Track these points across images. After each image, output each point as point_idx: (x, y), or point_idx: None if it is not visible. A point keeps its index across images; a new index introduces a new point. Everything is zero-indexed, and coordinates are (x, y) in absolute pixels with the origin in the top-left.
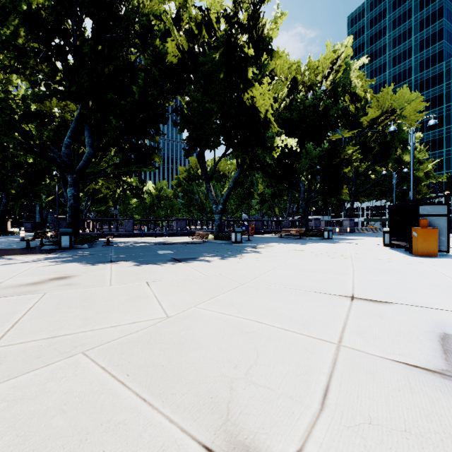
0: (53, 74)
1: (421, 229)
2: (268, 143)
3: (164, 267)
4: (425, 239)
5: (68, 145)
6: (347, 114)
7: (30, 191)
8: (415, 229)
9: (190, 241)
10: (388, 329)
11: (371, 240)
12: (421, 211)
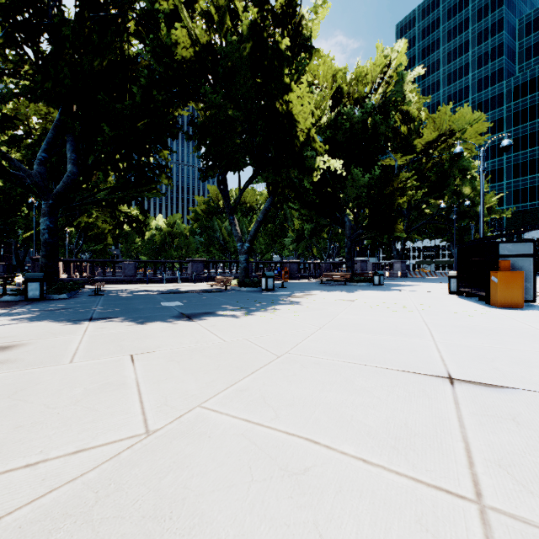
0: (20, 64)
1: (503, 272)
2: (307, 164)
3: (165, 327)
4: (508, 285)
5: (43, 161)
6: (398, 136)
7: None
8: (495, 273)
9: (208, 288)
10: None
11: (431, 286)
12: (501, 250)
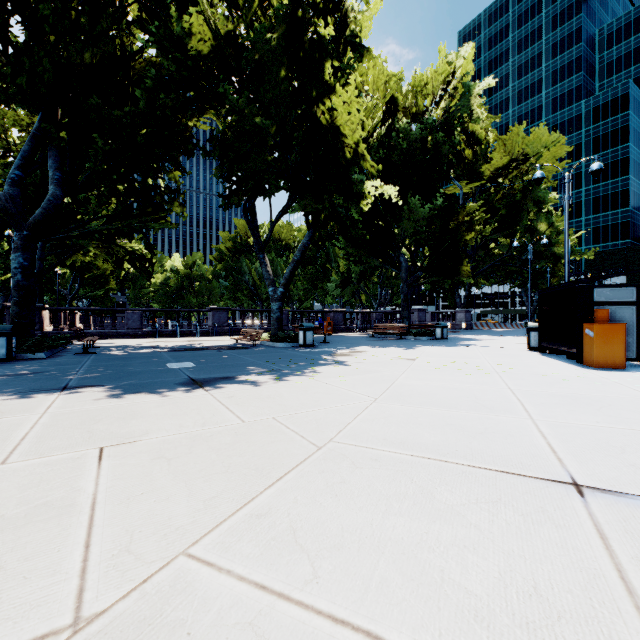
0: None
1: (601, 324)
2: (355, 189)
3: (163, 400)
4: (606, 340)
5: (17, 180)
6: (462, 161)
7: None
8: (590, 325)
9: (232, 344)
10: None
11: (504, 341)
12: (597, 296)
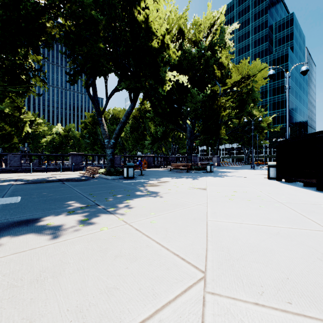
0: None
1: None
2: (161, 71)
3: None
4: None
5: None
6: (215, 78)
7: None
8: None
9: (78, 176)
10: None
11: (245, 172)
12: None
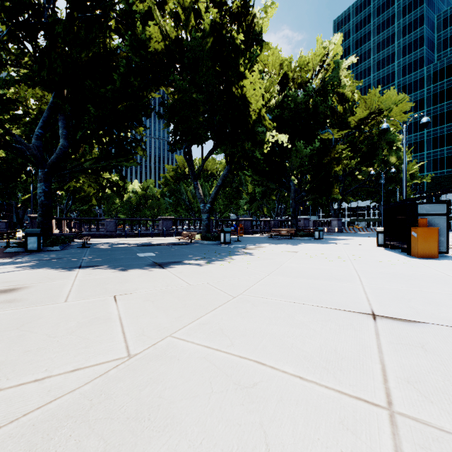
0: (21, 56)
1: (422, 229)
2: (258, 138)
3: (141, 274)
4: (425, 239)
5: (40, 136)
6: (335, 114)
7: (2, 188)
8: (415, 229)
9: (176, 241)
10: (447, 372)
11: (362, 240)
12: (420, 210)
